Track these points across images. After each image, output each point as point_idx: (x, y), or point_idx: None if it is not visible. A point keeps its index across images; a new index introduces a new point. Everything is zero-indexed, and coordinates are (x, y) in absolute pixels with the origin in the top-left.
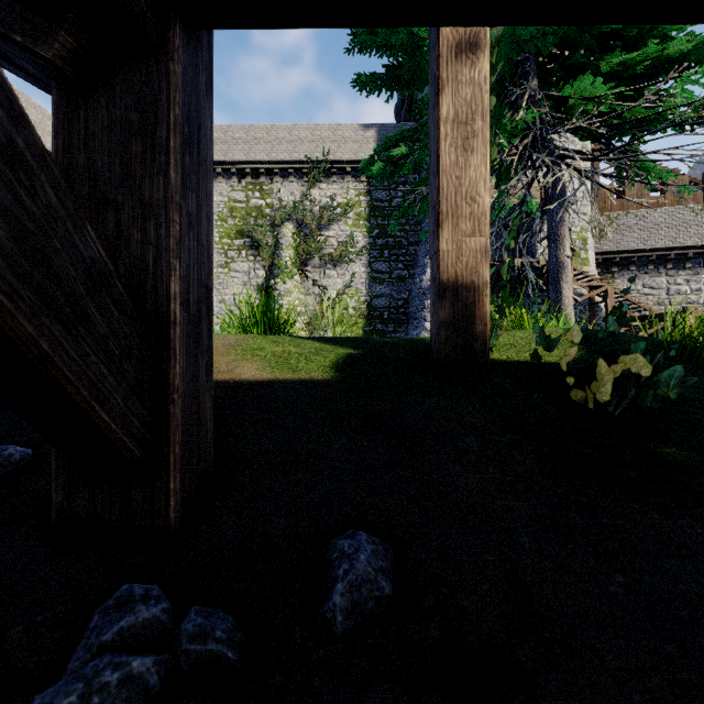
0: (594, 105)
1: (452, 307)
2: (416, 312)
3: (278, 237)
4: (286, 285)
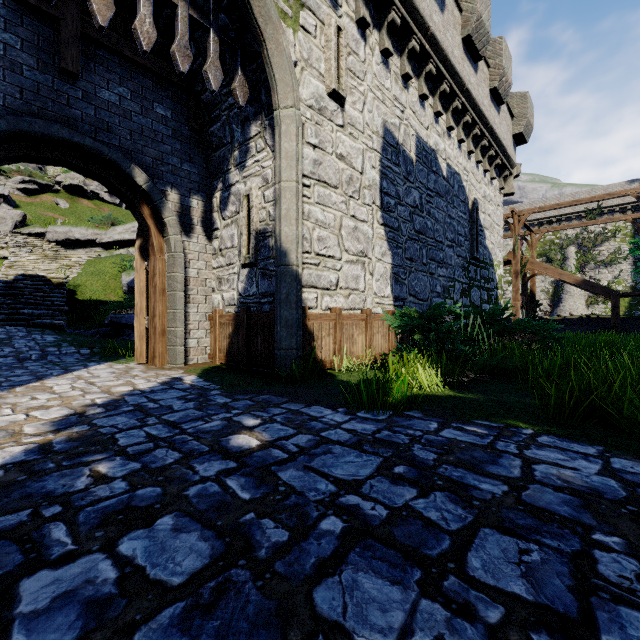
0: None
1: None
2: None
3: (565, 254)
4: None
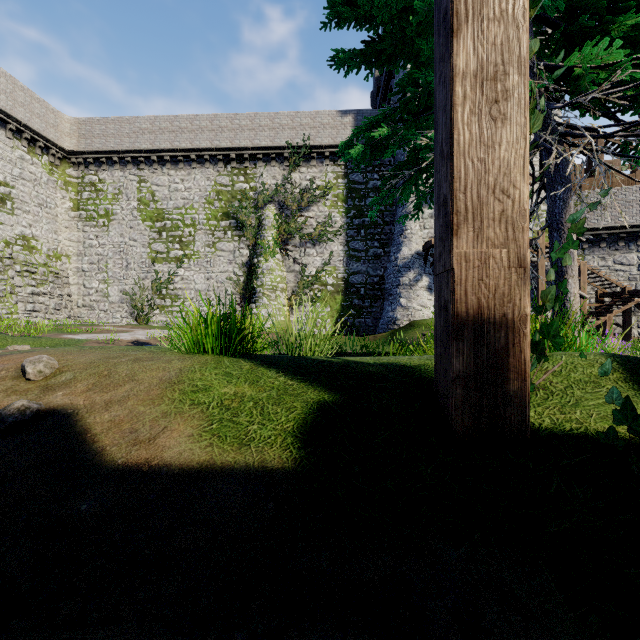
0: (608, 73)
1: (473, 353)
2: (391, 289)
3: (261, 218)
4: (268, 263)
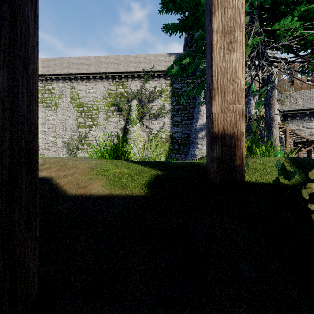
0: (291, 32)
1: (221, 149)
2: (193, 140)
3: (130, 106)
4: (133, 128)
